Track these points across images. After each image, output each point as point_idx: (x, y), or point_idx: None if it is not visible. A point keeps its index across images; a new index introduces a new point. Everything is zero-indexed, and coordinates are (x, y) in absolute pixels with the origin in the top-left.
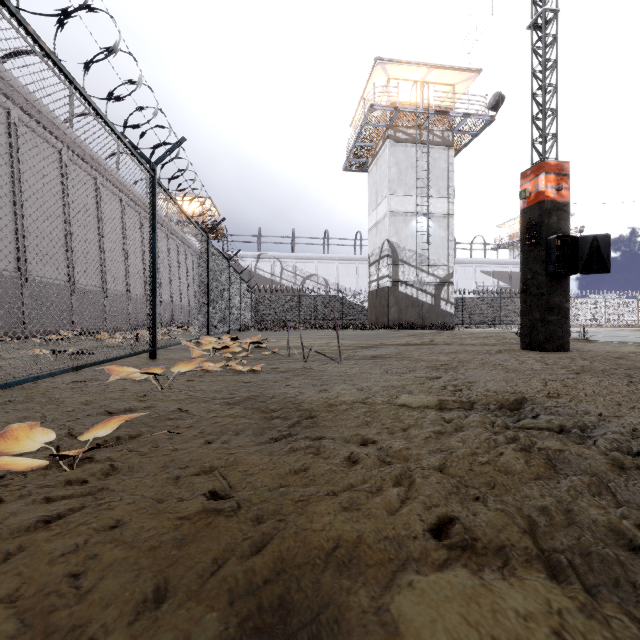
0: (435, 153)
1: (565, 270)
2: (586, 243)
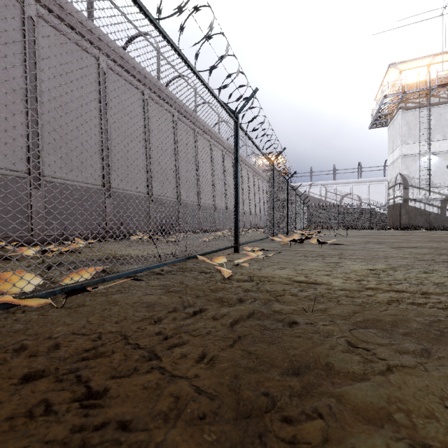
0: (441, 110)
1: None
2: None
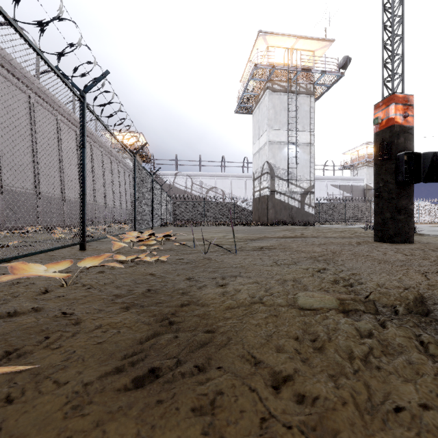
0: (301, 99)
1: (410, 179)
2: (427, 158)
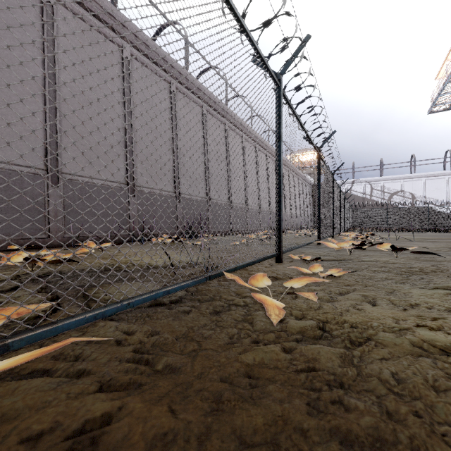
0: None
1: None
2: None
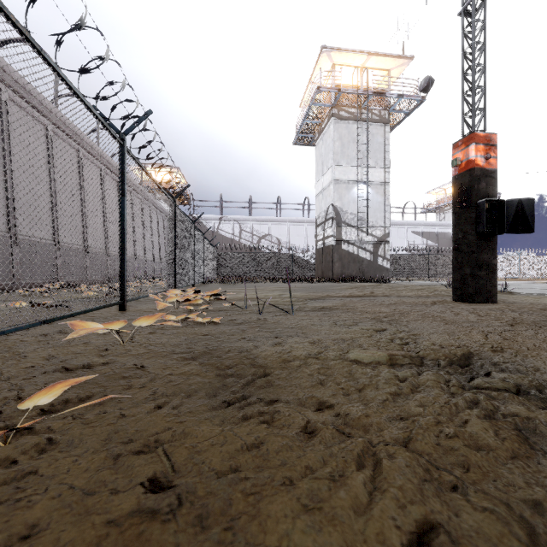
0: (373, 129)
1: (493, 230)
2: (512, 206)
